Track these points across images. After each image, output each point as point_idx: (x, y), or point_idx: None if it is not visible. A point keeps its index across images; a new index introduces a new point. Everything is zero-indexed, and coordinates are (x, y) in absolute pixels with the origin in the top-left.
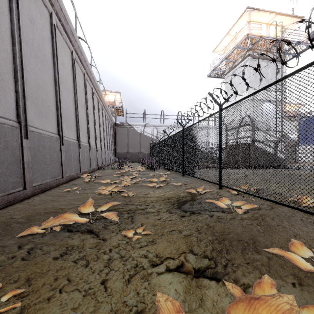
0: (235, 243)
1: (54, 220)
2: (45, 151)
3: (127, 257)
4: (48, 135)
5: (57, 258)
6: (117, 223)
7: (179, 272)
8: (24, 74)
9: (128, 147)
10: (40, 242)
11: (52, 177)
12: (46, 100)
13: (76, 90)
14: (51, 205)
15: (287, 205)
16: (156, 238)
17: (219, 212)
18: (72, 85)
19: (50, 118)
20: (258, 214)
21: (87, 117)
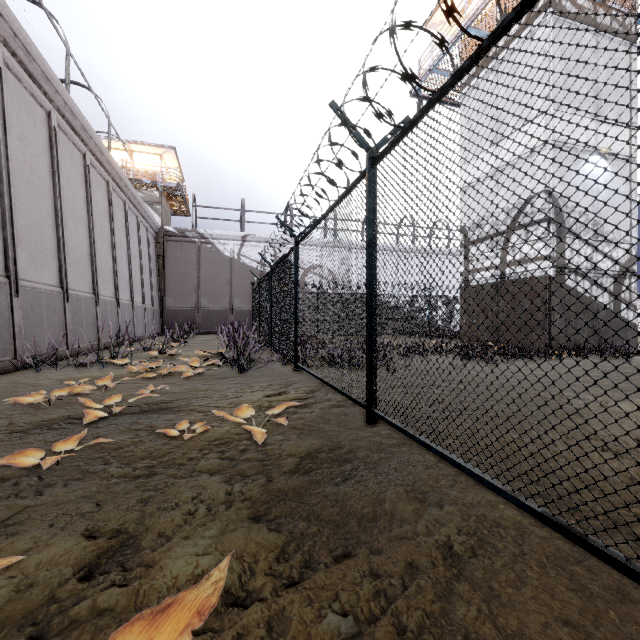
0: None
1: None
2: None
3: None
4: None
5: None
6: None
7: None
8: None
9: (198, 294)
10: None
11: None
12: None
13: None
14: None
15: None
16: None
17: None
18: None
19: None
20: None
21: None
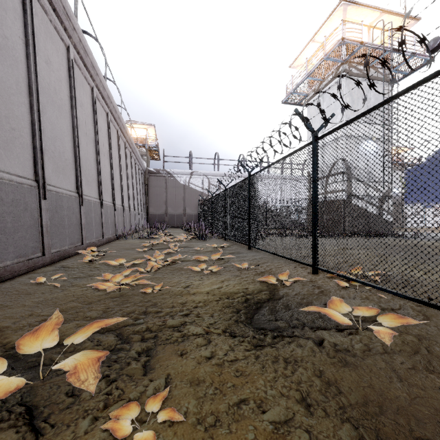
0: None
1: None
2: (2, 209)
3: None
4: (11, 180)
5: None
6: (107, 379)
7: None
8: None
9: (166, 205)
10: None
11: (20, 256)
12: (9, 117)
13: (75, 111)
14: None
15: None
16: None
17: (331, 332)
18: (68, 102)
19: (17, 150)
20: (410, 335)
21: (97, 157)
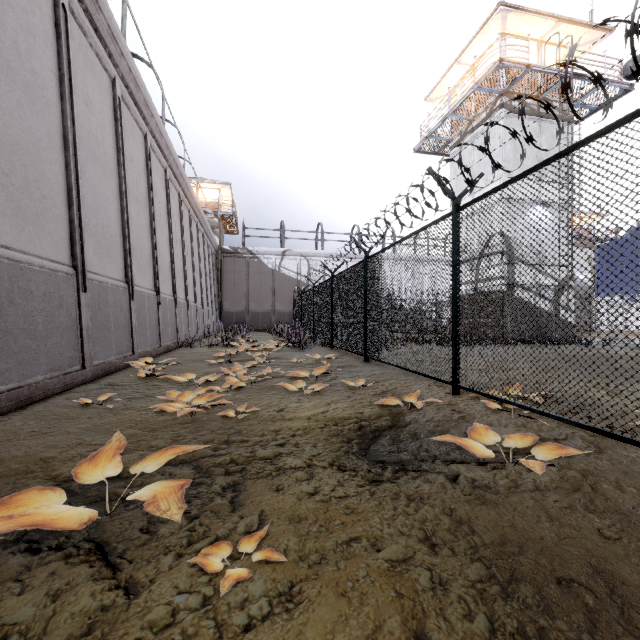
0: (556, 596)
1: None
2: (32, 305)
3: None
4: (43, 266)
5: None
6: (188, 515)
7: None
8: None
9: (247, 299)
10: None
11: (54, 369)
12: (39, 181)
13: (123, 168)
14: (22, 448)
15: None
16: (302, 578)
17: (470, 466)
18: (113, 156)
19: (49, 226)
20: (573, 469)
21: (152, 231)
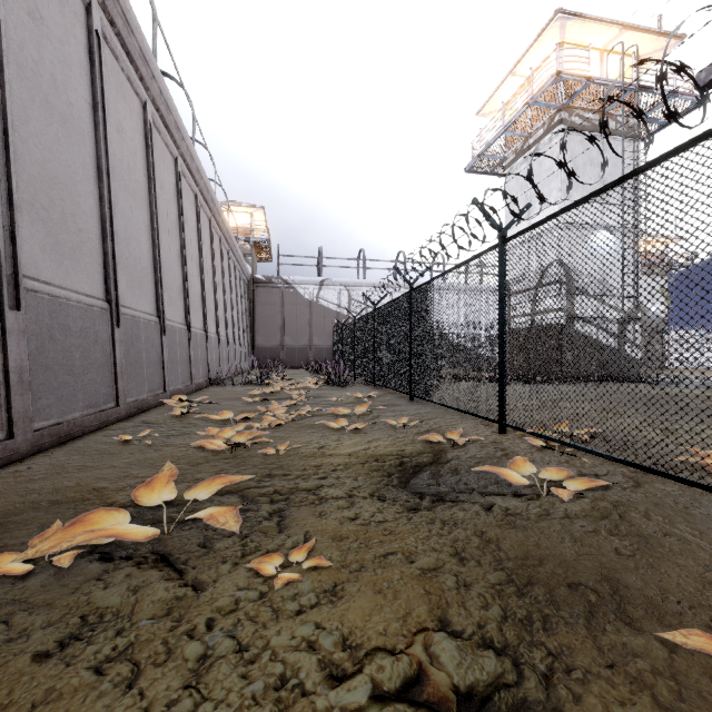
0: (564, 594)
1: (62, 527)
2: (70, 341)
3: (256, 650)
4: (80, 301)
5: (46, 655)
6: (239, 534)
7: (413, 705)
8: (12, 146)
9: (282, 333)
10: (12, 597)
11: (90, 406)
12: (75, 215)
13: (154, 196)
14: (73, 479)
15: (678, 477)
16: (344, 580)
17: (506, 497)
18: (144, 184)
19: (84, 260)
20: (606, 501)
21: (183, 261)
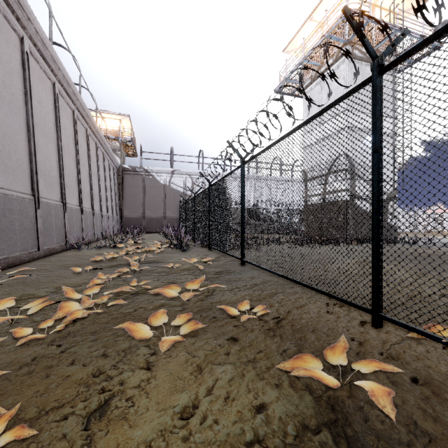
0: None
1: None
2: None
3: None
4: None
5: None
6: None
7: None
8: None
9: (143, 208)
10: None
11: None
12: None
13: None
14: None
15: None
16: None
17: None
18: None
19: None
20: None
21: (30, 135)
